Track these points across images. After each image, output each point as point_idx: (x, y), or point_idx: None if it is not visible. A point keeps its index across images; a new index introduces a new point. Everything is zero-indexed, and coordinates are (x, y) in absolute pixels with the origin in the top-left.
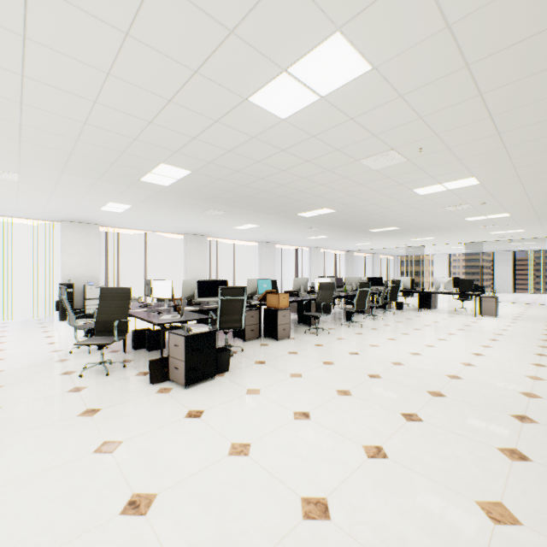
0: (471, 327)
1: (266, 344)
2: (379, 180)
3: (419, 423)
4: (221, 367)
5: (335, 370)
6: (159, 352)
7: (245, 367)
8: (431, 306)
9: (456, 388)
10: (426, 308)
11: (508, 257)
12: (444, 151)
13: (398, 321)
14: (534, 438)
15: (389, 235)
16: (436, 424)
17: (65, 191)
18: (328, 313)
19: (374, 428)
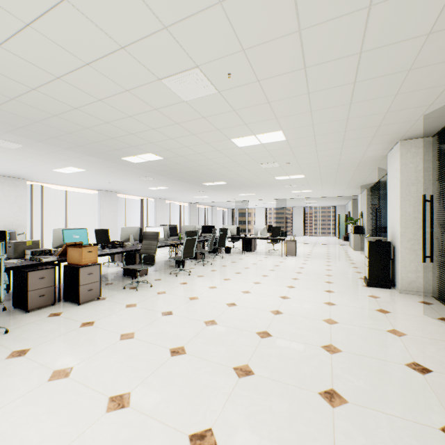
0: (279, 267)
1: (58, 314)
2: (196, 120)
3: None
4: None
5: (130, 349)
6: None
7: None
8: (252, 249)
9: (266, 354)
10: (249, 250)
11: (301, 211)
12: (255, 86)
13: (224, 265)
14: (351, 443)
15: (220, 189)
16: None
17: None
18: (152, 264)
19: None
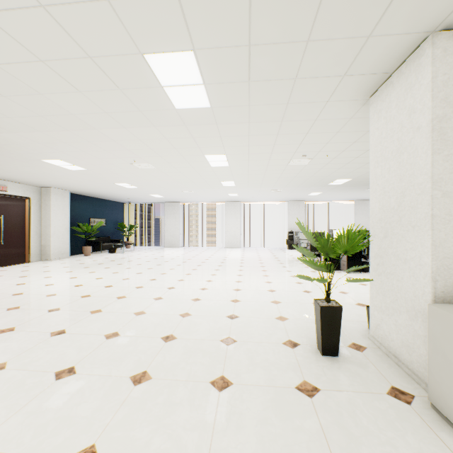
0: None
1: None
2: None
3: None
4: (365, 269)
5: None
6: None
7: None
8: None
9: None
10: None
11: None
12: None
13: None
14: None
15: None
16: None
17: (295, 191)
18: None
19: None
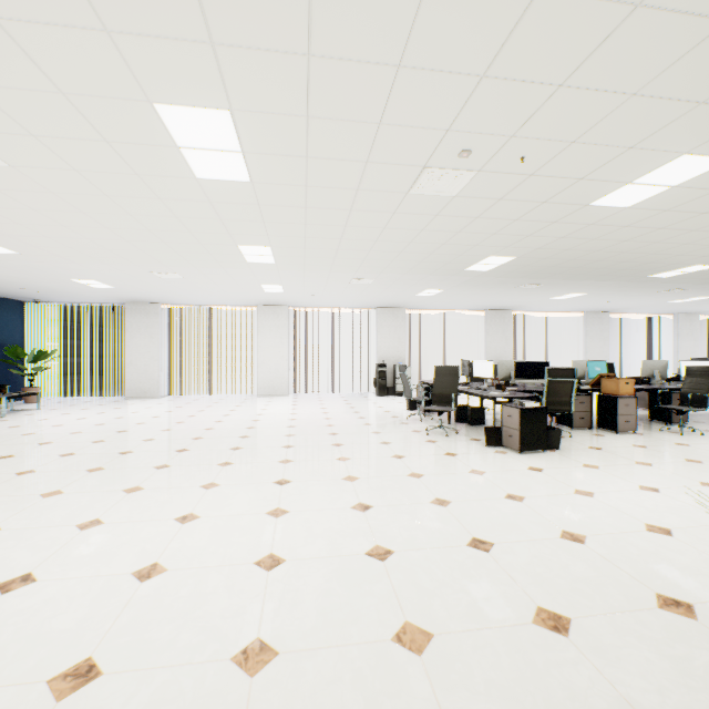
0: None
1: (600, 435)
2: None
3: None
4: (551, 443)
5: (702, 468)
6: (480, 427)
7: (577, 449)
8: None
9: None
10: None
11: None
12: None
13: None
14: None
15: None
16: None
17: (397, 285)
18: (701, 407)
19: None
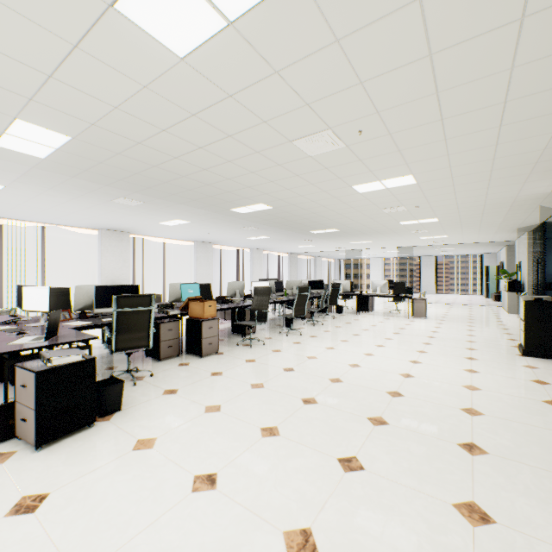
0: (406, 330)
1: (186, 364)
2: (317, 171)
3: (359, 473)
4: (108, 406)
5: (264, 396)
6: None
7: (147, 402)
8: (368, 309)
9: (399, 410)
10: (365, 310)
11: (432, 261)
12: (385, 138)
13: (338, 326)
14: (489, 480)
15: (330, 237)
16: (380, 472)
17: None
18: (264, 321)
19: (303, 492)
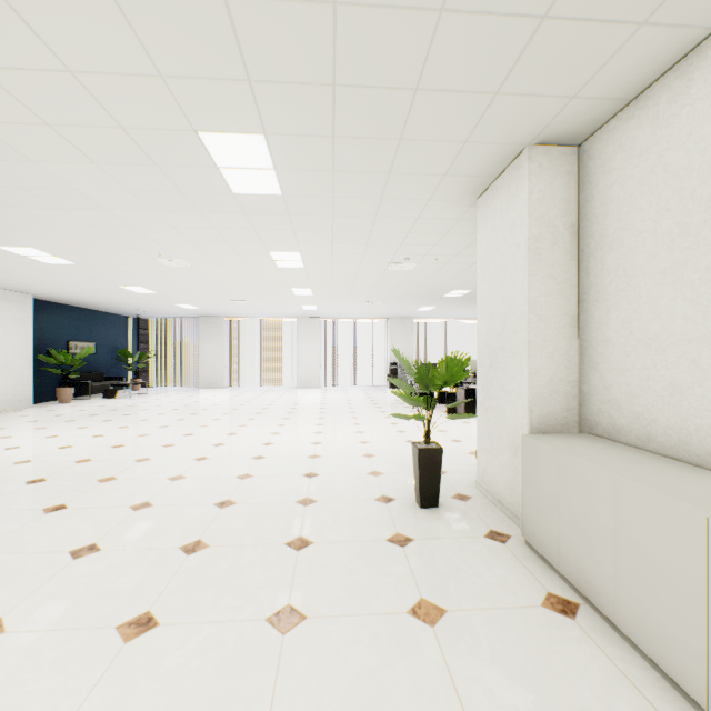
0: None
1: None
2: None
3: None
4: None
5: None
6: None
7: None
8: None
9: None
10: None
11: None
12: None
13: None
14: None
15: None
16: None
17: (399, 305)
18: None
19: None
